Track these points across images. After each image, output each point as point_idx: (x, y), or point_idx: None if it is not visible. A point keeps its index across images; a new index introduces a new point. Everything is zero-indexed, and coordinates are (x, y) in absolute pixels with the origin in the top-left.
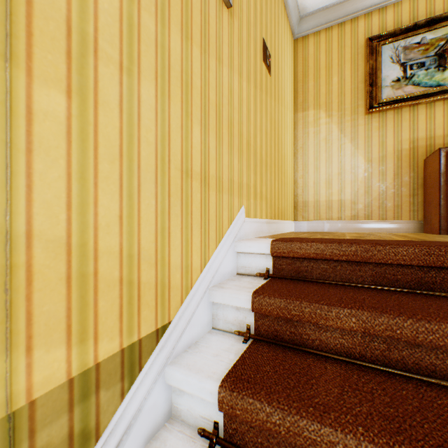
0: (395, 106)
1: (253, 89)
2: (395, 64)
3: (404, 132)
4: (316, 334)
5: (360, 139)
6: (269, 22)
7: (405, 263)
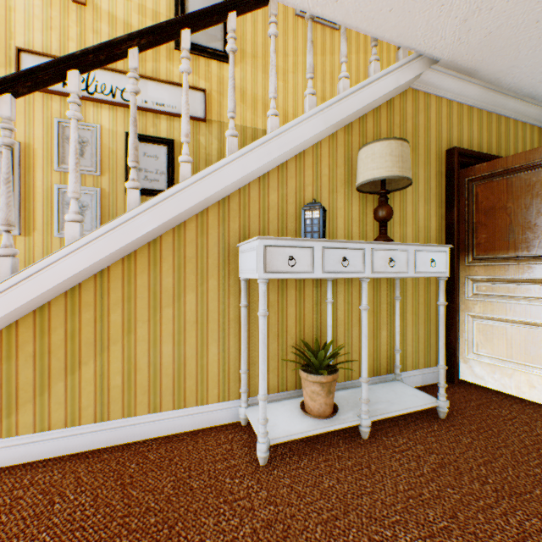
0: None
1: (363, 56)
2: None
3: None
4: None
5: None
6: None
7: None
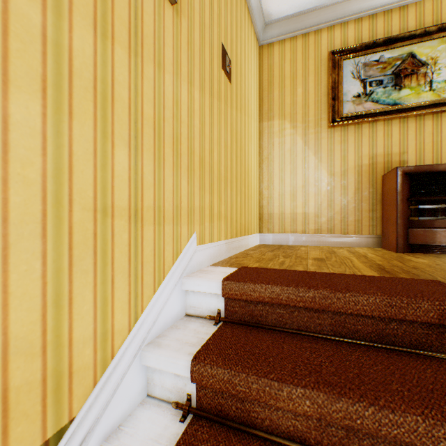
0: (356, 121)
1: (209, 99)
2: (356, 80)
3: (365, 148)
4: (266, 412)
5: (324, 152)
6: (229, 25)
7: (366, 314)
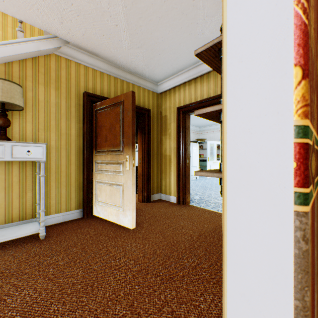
0: None
1: None
2: None
3: None
4: None
5: None
6: None
7: None
